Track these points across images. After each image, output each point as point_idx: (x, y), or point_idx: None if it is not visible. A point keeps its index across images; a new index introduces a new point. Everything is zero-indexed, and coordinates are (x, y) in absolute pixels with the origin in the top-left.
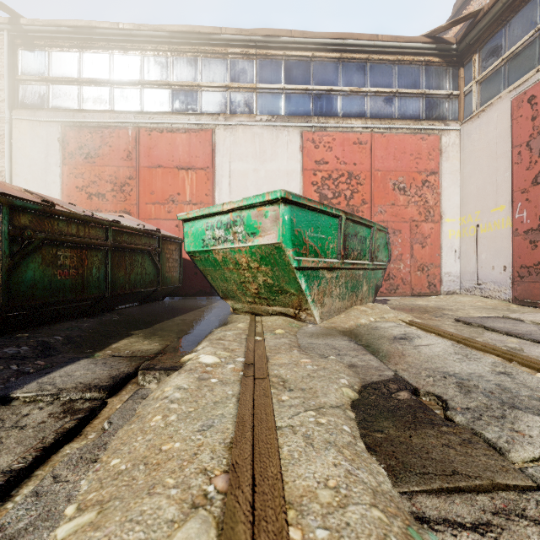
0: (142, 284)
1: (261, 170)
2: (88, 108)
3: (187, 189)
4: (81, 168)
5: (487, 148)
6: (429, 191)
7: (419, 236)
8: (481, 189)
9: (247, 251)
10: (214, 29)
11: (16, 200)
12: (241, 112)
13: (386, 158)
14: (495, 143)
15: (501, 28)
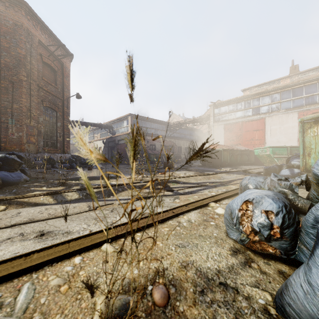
0: (245, 161)
1: (281, 127)
2: (229, 119)
3: (256, 136)
4: (228, 134)
5: None
6: None
7: None
8: None
9: (265, 155)
10: (265, 90)
11: (231, 149)
12: (274, 110)
13: None
14: None
15: None
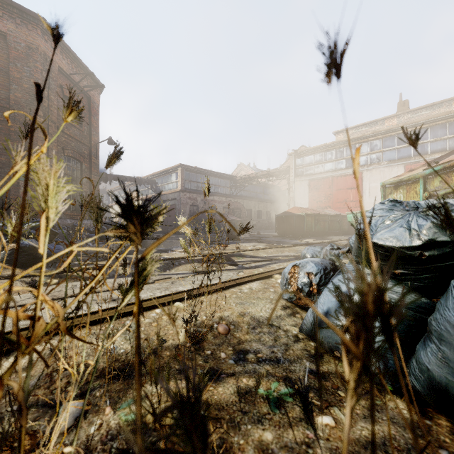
0: (336, 230)
1: None
2: (316, 173)
3: (351, 196)
4: (314, 193)
5: None
6: None
7: None
8: None
9: None
10: (362, 135)
11: (316, 214)
12: (375, 162)
13: None
14: None
15: None
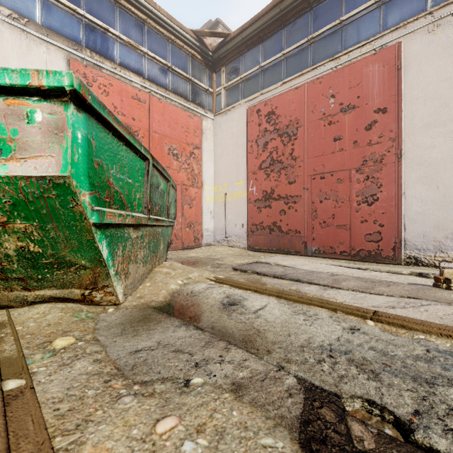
0: None
1: None
2: None
3: None
4: None
5: (232, 138)
6: (195, 161)
7: (188, 198)
8: (228, 167)
9: None
10: None
11: None
12: None
13: (162, 123)
14: (237, 136)
15: (240, 55)
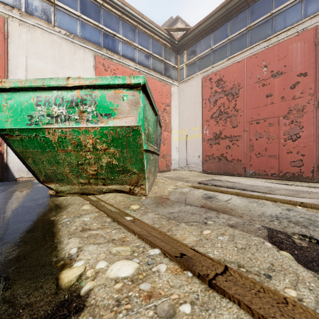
0: None
1: (60, 73)
2: None
3: None
4: None
5: (191, 98)
6: (167, 114)
7: (162, 139)
8: (188, 117)
9: (97, 132)
10: None
11: None
12: (39, 17)
13: None
14: (195, 96)
15: (197, 42)
